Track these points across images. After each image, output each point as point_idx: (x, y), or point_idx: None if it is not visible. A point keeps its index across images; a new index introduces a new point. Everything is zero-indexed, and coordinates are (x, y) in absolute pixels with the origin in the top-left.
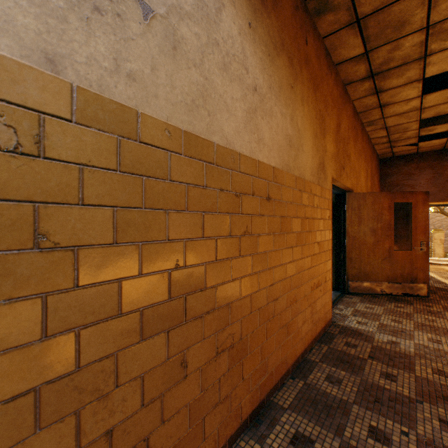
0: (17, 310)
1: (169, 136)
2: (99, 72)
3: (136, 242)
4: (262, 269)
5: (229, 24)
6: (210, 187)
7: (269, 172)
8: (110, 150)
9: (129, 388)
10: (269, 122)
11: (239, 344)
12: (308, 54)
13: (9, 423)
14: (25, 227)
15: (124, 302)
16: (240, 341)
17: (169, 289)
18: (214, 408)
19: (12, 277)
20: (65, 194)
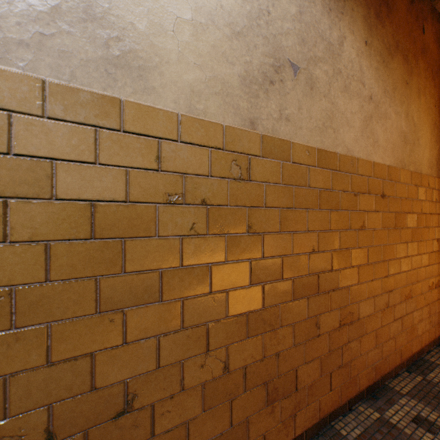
0: (240, 267)
1: (308, 154)
2: (272, 122)
3: (290, 232)
4: (377, 261)
5: (348, 51)
6: (334, 190)
7: (383, 171)
8: (277, 171)
9: (286, 330)
10: (383, 124)
11: (356, 322)
12: (425, 43)
13: (237, 328)
14: (243, 221)
15: (283, 272)
16: (357, 320)
17: (308, 267)
18: (337, 369)
19: (238, 248)
20: (258, 201)
